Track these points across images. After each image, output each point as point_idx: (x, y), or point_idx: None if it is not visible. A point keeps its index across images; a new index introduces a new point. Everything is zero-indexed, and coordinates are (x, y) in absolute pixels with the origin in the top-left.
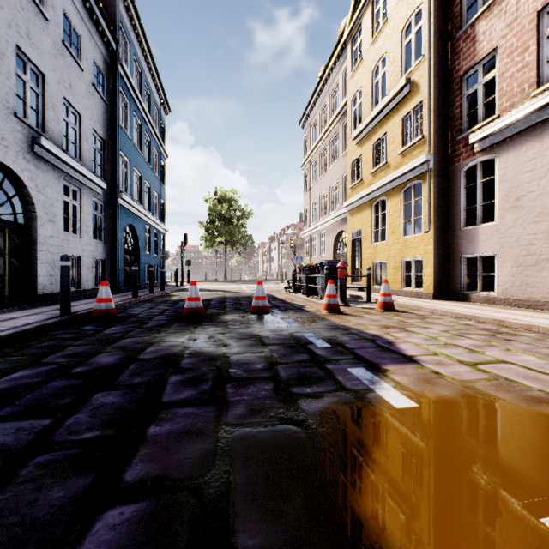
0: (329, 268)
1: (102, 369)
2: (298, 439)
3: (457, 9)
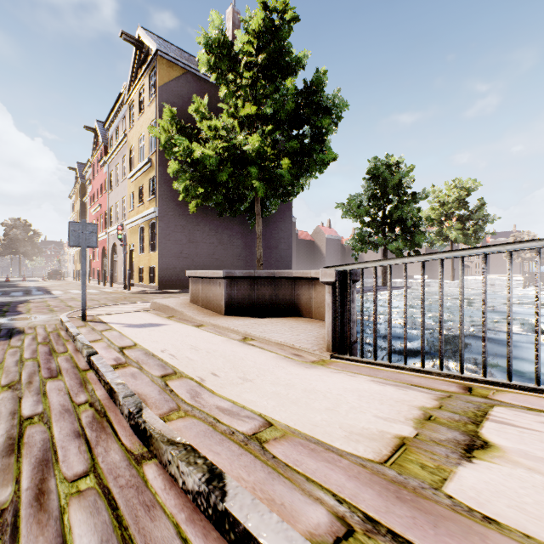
0: (53, 272)
1: (0, 283)
2: (20, 283)
3: (86, 214)
